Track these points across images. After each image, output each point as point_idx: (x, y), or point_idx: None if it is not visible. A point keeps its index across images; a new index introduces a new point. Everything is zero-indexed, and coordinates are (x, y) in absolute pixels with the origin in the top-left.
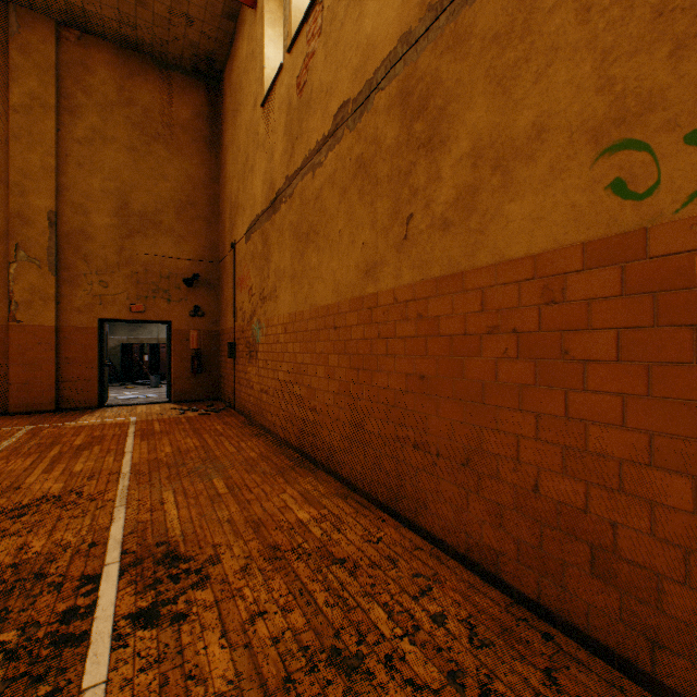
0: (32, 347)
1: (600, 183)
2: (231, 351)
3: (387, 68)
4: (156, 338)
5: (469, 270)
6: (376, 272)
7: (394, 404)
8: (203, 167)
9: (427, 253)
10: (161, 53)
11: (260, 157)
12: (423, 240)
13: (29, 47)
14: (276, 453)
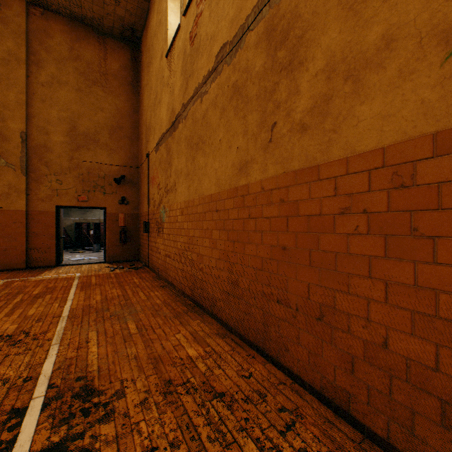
0: (9, 225)
1: (451, 78)
2: (146, 227)
3: (255, 13)
4: (98, 219)
5: (324, 163)
6: (247, 169)
7: (261, 268)
8: (127, 102)
9: (288, 151)
10: (99, 25)
11: (165, 92)
12: (284, 141)
13: (7, 19)
14: (174, 300)
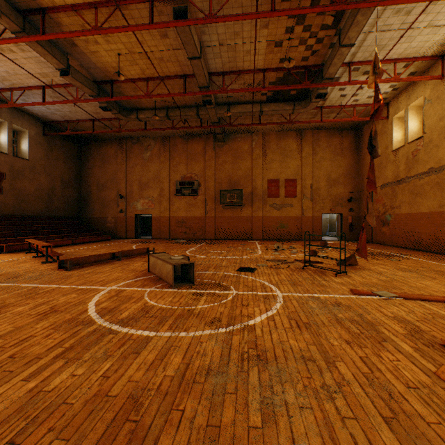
0: (306, 222)
1: None
2: None
3: None
4: None
5: None
6: (442, 207)
7: None
8: (352, 159)
9: None
10: (340, 127)
11: (390, 165)
12: None
13: (306, 140)
14: (404, 249)
